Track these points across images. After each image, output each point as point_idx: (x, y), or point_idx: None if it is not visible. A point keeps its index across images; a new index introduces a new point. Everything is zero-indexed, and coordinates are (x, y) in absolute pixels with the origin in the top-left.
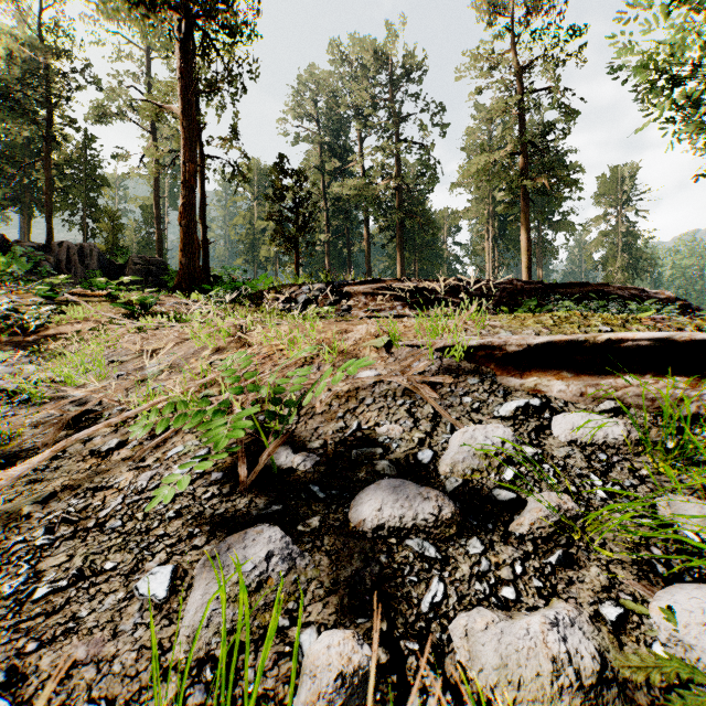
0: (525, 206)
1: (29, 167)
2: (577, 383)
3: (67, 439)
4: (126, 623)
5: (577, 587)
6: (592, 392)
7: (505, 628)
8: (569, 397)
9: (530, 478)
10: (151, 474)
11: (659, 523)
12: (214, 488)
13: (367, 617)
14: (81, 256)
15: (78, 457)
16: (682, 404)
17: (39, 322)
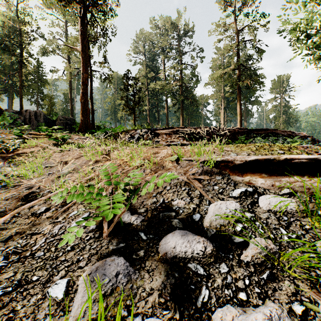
0: (239, 94)
1: (12, 75)
2: (270, 179)
3: (19, 208)
4: (40, 314)
5: (278, 293)
6: (278, 184)
7: (243, 319)
8: (266, 187)
9: (249, 229)
10: (60, 226)
11: None
12: (91, 233)
13: (168, 309)
14: (35, 116)
15: (25, 216)
16: None
17: (14, 147)
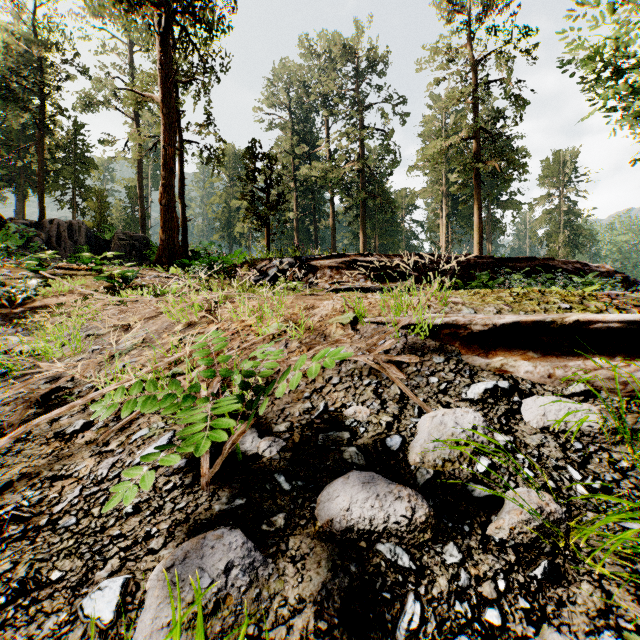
0: (477, 187)
1: (23, 150)
2: (544, 364)
3: (28, 424)
4: None
5: (569, 609)
6: (561, 373)
7: None
8: (537, 378)
9: (504, 470)
10: (113, 461)
11: None
12: (176, 477)
13: None
14: (70, 232)
15: (42, 439)
16: None
17: (26, 295)
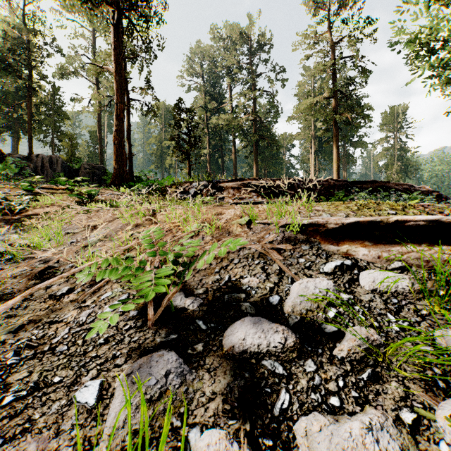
0: (335, 132)
1: (17, 106)
2: (375, 249)
3: (33, 288)
4: (66, 424)
5: (382, 397)
6: (386, 255)
7: (334, 430)
8: (370, 259)
9: (346, 316)
10: (89, 312)
11: (440, 353)
12: (131, 322)
13: (236, 419)
14: (50, 163)
15: (41, 299)
16: (447, 264)
17: (21, 206)
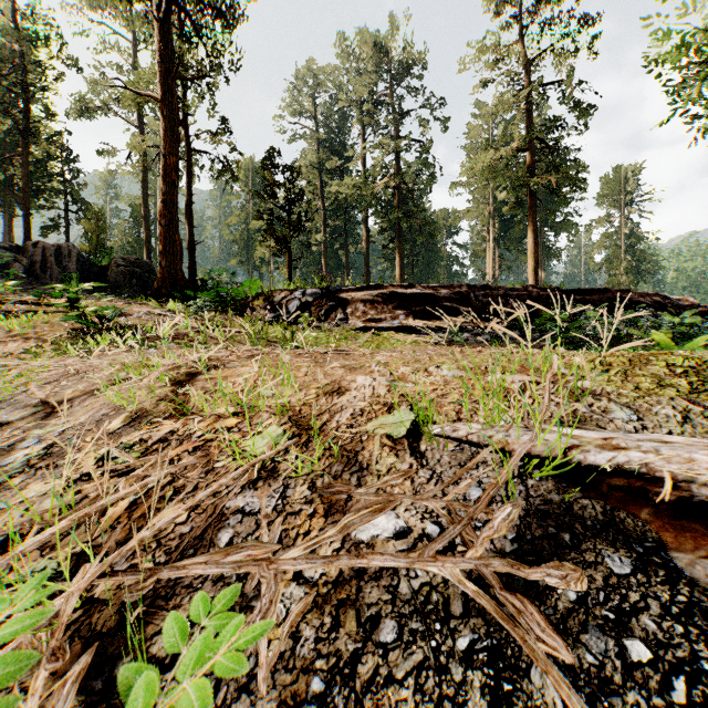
0: (532, 206)
1: (10, 163)
2: None
3: None
4: None
5: None
6: None
7: None
8: None
9: None
10: None
11: None
12: None
13: None
14: (58, 257)
15: None
16: None
17: None
